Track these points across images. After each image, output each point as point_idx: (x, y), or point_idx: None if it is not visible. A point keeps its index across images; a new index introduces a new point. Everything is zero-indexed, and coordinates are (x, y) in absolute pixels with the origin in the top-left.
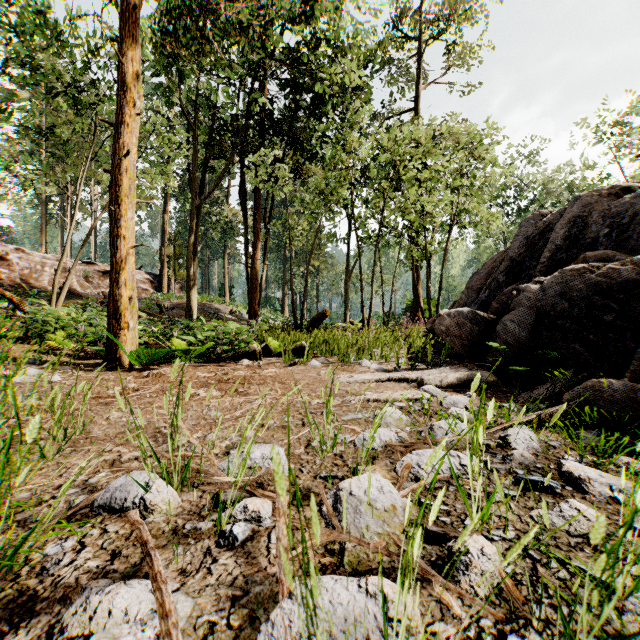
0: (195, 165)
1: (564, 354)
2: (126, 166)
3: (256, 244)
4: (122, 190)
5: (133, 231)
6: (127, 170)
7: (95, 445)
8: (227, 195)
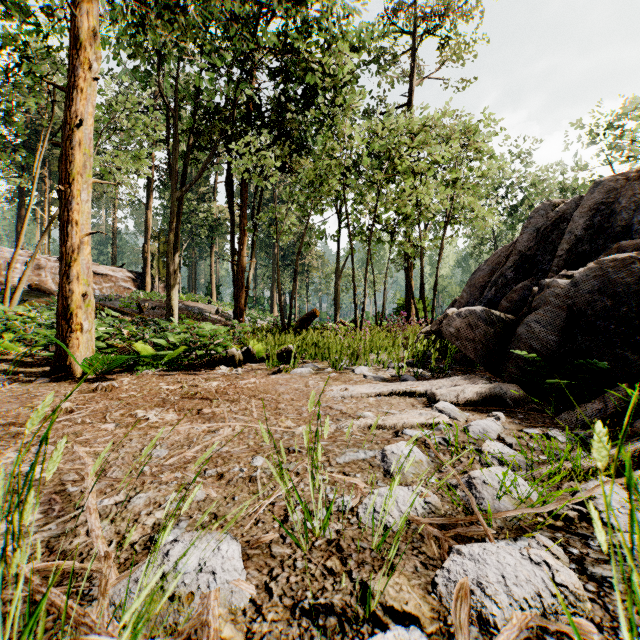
0: (176, 154)
1: (609, 363)
2: (79, 138)
3: (242, 240)
4: (74, 167)
5: (88, 216)
6: (80, 143)
7: None
8: (214, 191)
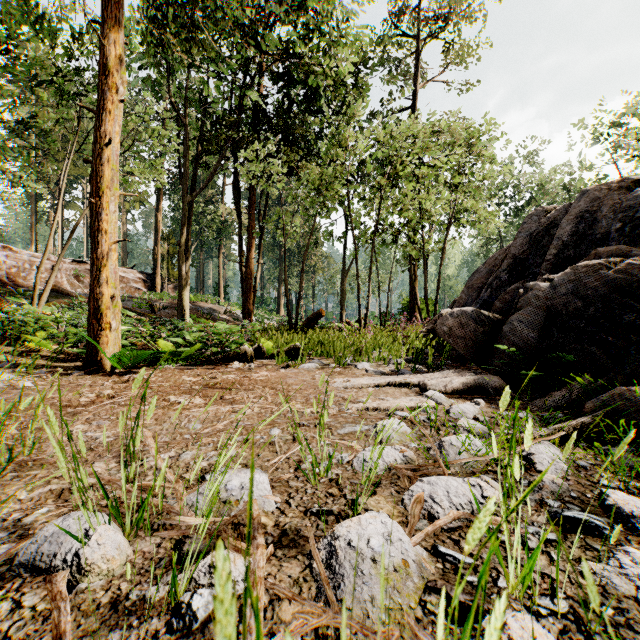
0: (187, 161)
1: (579, 357)
2: (108, 156)
3: (250, 242)
4: (103, 181)
5: (116, 225)
6: (109, 160)
7: (45, 468)
8: (222, 194)
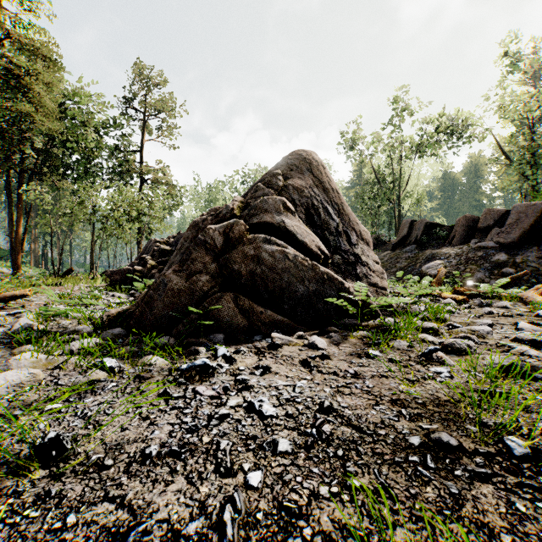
0: None
1: None
2: None
3: (20, 223)
4: None
5: None
6: None
7: None
8: None
